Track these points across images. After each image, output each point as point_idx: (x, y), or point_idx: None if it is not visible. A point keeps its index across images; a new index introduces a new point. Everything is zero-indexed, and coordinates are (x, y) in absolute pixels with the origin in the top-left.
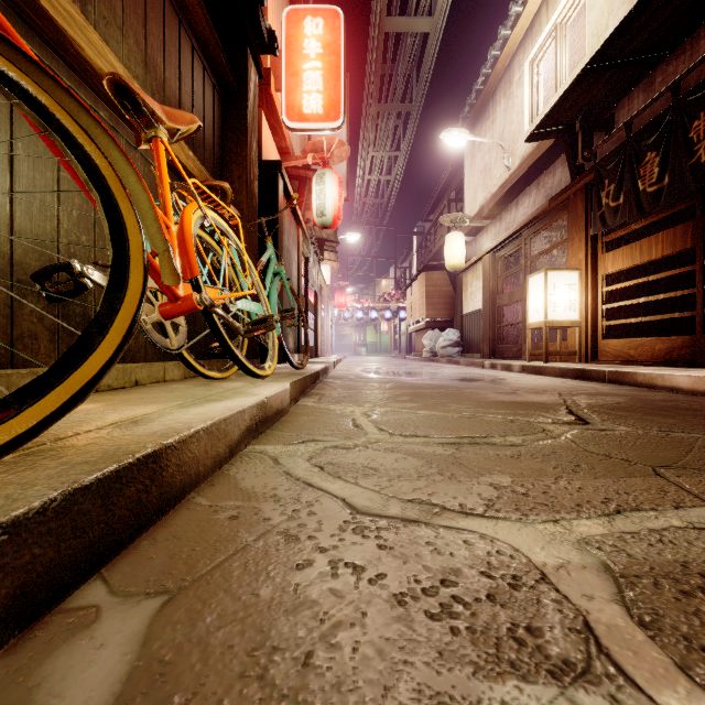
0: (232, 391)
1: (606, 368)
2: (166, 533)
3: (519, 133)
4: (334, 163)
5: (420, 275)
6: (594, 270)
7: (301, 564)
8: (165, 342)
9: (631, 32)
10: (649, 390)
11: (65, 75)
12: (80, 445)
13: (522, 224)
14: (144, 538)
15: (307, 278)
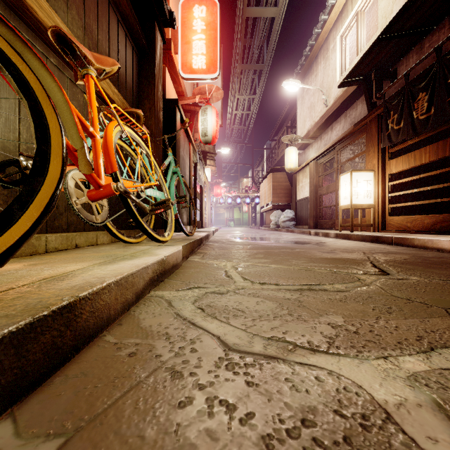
0: (141, 252)
1: (392, 235)
2: (77, 370)
3: (333, 83)
4: (213, 102)
5: (268, 175)
6: (383, 171)
7: (182, 402)
8: (91, 217)
9: (409, 13)
10: (423, 250)
11: (24, 31)
12: (9, 299)
13: (335, 141)
14: (58, 374)
15: (196, 176)
